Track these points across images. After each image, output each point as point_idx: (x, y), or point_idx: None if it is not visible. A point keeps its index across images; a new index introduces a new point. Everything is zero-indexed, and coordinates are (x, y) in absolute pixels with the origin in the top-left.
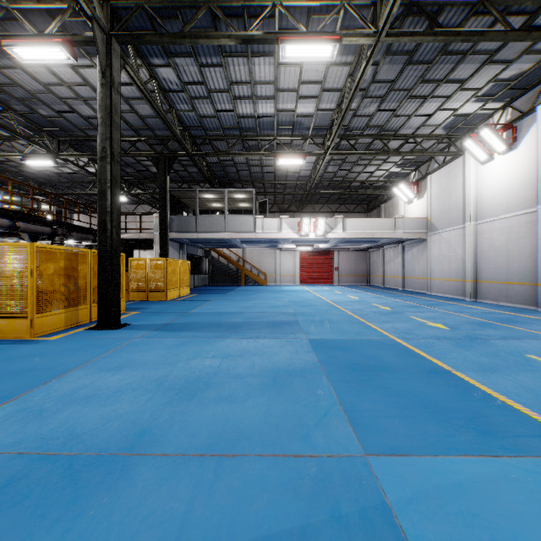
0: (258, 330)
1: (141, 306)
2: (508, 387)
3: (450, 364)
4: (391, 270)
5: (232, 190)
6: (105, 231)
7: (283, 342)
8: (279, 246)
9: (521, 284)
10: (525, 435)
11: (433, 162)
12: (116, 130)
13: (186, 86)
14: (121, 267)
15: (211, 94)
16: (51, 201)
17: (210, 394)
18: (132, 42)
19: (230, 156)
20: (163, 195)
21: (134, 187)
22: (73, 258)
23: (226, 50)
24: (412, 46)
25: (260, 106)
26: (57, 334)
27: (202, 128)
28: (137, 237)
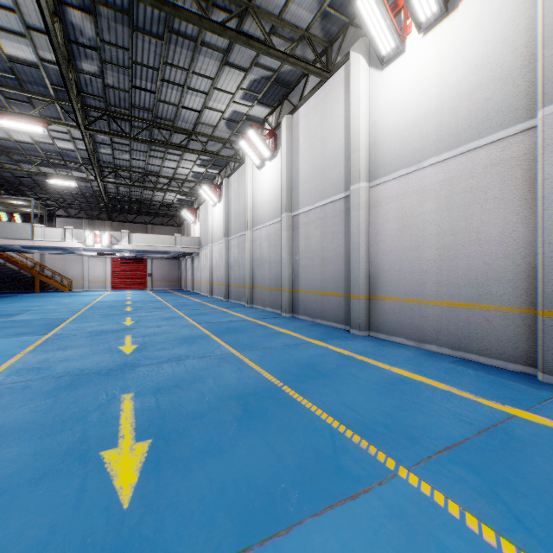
0: None
1: None
2: (74, 326)
3: (71, 322)
4: (189, 276)
5: (4, 197)
6: None
7: None
8: (78, 253)
9: (222, 285)
10: (32, 335)
11: (202, 197)
12: None
13: None
14: None
15: None
16: None
17: None
18: None
19: None
20: None
21: None
22: None
23: None
24: (127, 131)
25: (16, 135)
26: None
27: None
28: None
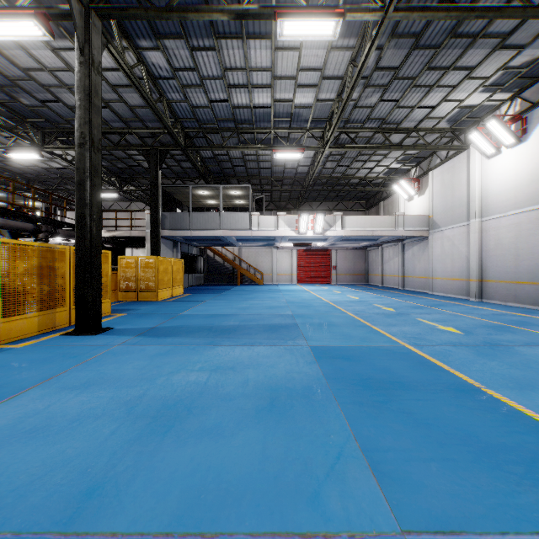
0: (253, 335)
1: (129, 307)
2: None
3: (478, 379)
4: (391, 269)
5: (227, 186)
6: (83, 225)
7: (281, 350)
8: (276, 244)
9: (531, 284)
10: None
11: (435, 158)
12: (96, 114)
13: (177, 73)
14: (106, 266)
15: (204, 81)
16: (42, 198)
17: (191, 424)
18: (114, 17)
19: (225, 150)
20: (154, 190)
21: (126, 183)
22: (49, 255)
23: (219, 31)
24: (419, 27)
25: (256, 96)
26: (27, 340)
27: (195, 119)
28: (128, 235)
